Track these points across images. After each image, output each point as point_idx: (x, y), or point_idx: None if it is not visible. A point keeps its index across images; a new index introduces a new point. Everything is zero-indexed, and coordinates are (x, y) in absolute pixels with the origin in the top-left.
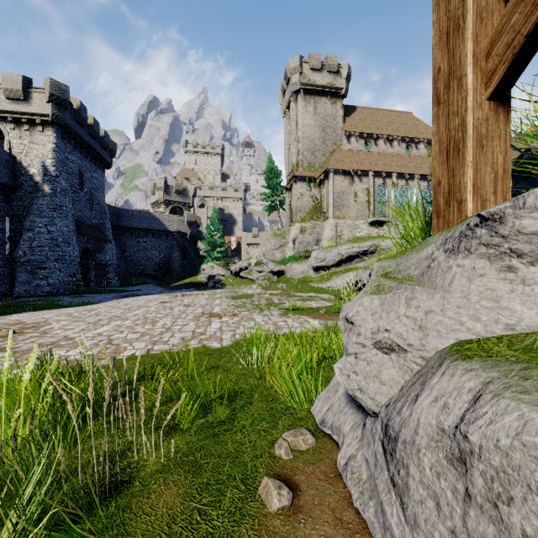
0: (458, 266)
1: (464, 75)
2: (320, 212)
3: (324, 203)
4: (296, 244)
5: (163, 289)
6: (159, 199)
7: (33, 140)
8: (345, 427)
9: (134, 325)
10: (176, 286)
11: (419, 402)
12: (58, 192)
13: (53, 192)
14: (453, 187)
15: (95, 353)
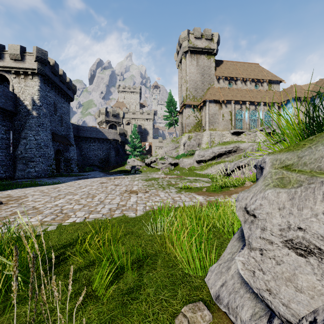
0: None
1: None
2: (200, 126)
3: (203, 121)
4: (185, 146)
5: (104, 174)
6: (102, 120)
7: (26, 84)
8: (244, 313)
9: (80, 199)
10: (112, 172)
11: None
12: (41, 116)
13: (38, 115)
14: None
15: (48, 220)
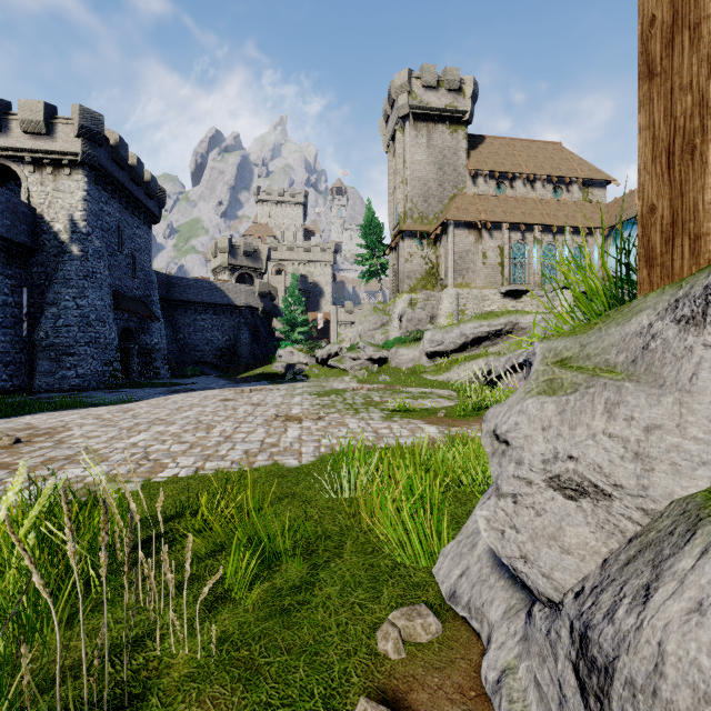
0: (706, 347)
1: (705, 18)
2: (436, 278)
3: (441, 267)
4: (403, 322)
5: (226, 382)
6: (222, 264)
7: (58, 187)
8: (493, 611)
9: (181, 432)
10: (244, 378)
11: (656, 604)
12: (90, 255)
13: (83, 254)
14: (681, 214)
15: (123, 473)
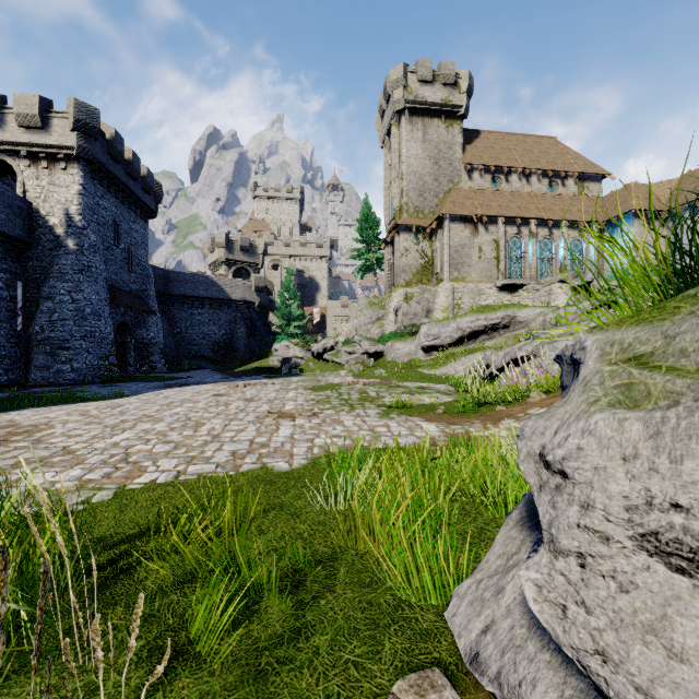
0: None
1: None
2: (431, 273)
3: (436, 261)
4: (399, 316)
5: (222, 376)
6: (219, 258)
7: (53, 181)
8: None
9: (168, 430)
10: (240, 372)
11: None
12: (85, 249)
13: (79, 248)
14: None
15: (97, 478)
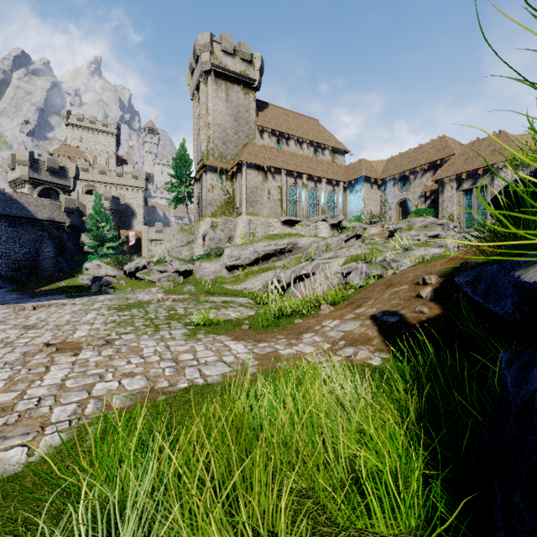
0: None
1: None
2: (233, 207)
3: (236, 198)
4: (206, 240)
5: (17, 297)
6: (21, 176)
7: None
8: None
9: None
10: (43, 291)
11: None
12: None
13: None
14: None
15: None
